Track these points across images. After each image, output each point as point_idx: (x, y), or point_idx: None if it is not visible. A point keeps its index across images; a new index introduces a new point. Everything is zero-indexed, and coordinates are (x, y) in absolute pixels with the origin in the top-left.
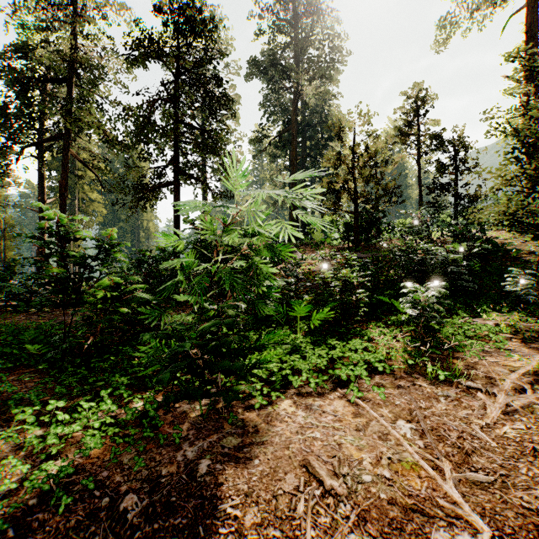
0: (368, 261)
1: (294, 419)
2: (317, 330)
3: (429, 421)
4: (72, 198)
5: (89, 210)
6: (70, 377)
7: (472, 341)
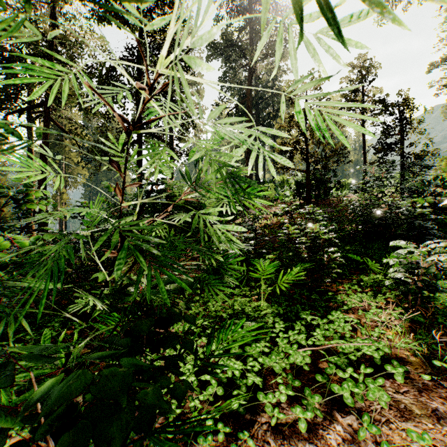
0: (324, 216)
1: None
2: (280, 291)
3: None
4: (59, 163)
5: (74, 173)
6: None
7: None
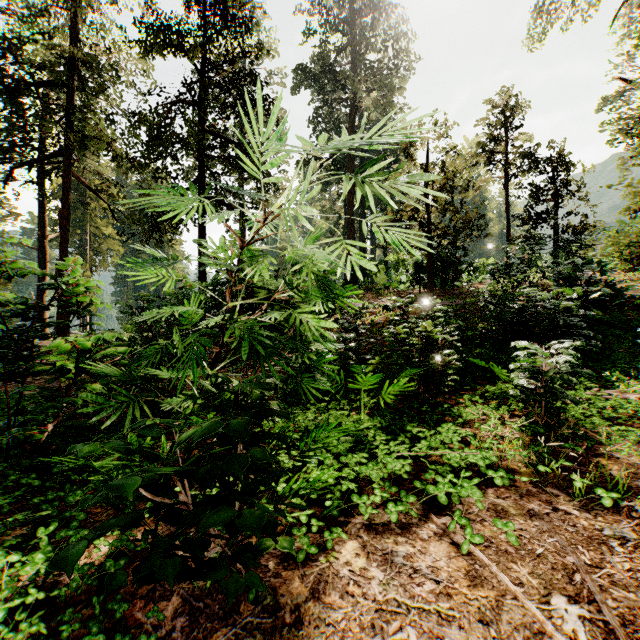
0: (449, 310)
1: (365, 589)
2: (387, 405)
3: (612, 600)
4: (81, 234)
5: (103, 249)
6: (2, 496)
7: (618, 428)
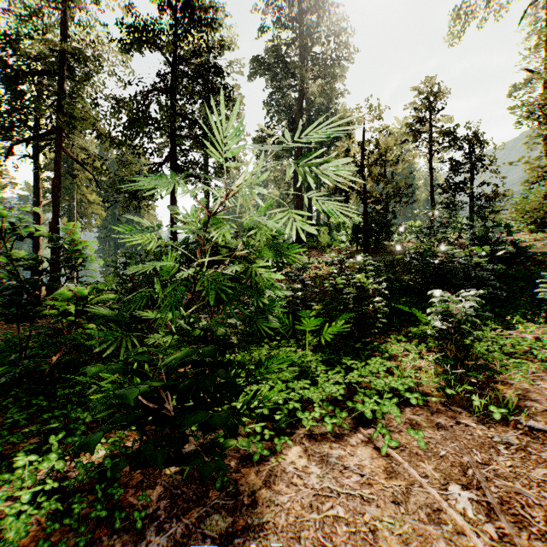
0: (380, 265)
1: (306, 481)
2: (328, 343)
3: (495, 487)
4: (70, 200)
5: (88, 213)
6: (18, 413)
7: (514, 360)
